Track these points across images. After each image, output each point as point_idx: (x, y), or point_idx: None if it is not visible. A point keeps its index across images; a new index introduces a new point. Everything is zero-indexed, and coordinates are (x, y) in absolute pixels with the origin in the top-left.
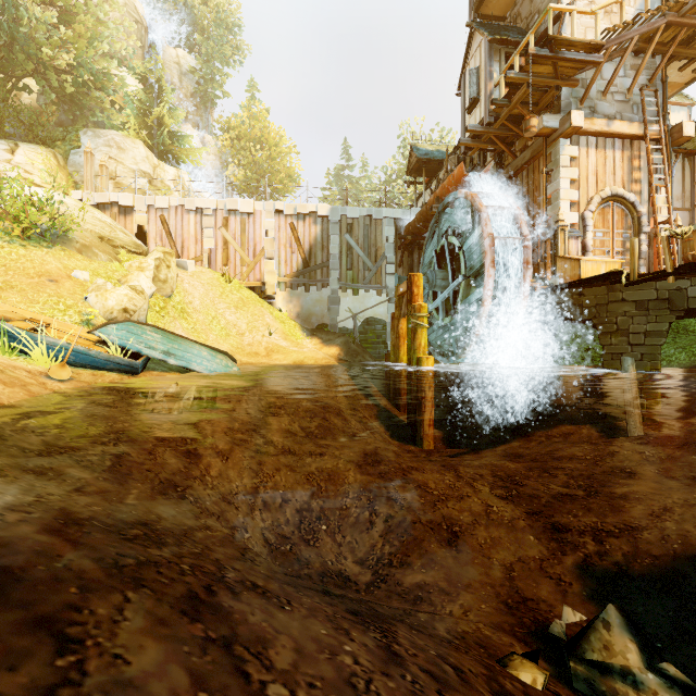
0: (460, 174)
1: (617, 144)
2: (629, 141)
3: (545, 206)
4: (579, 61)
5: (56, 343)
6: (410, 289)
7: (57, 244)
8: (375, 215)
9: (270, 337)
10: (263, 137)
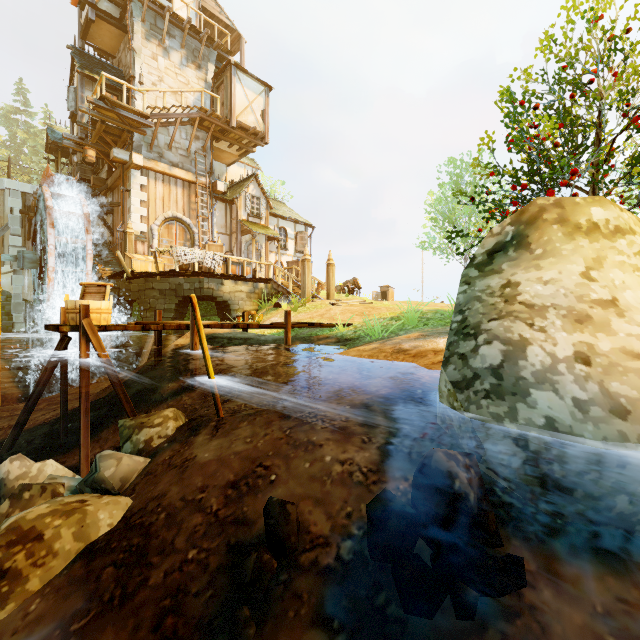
0: (48, 172)
1: (179, 183)
2: (188, 184)
3: (122, 215)
4: (135, 120)
5: None
6: None
7: None
8: None
9: None
10: None
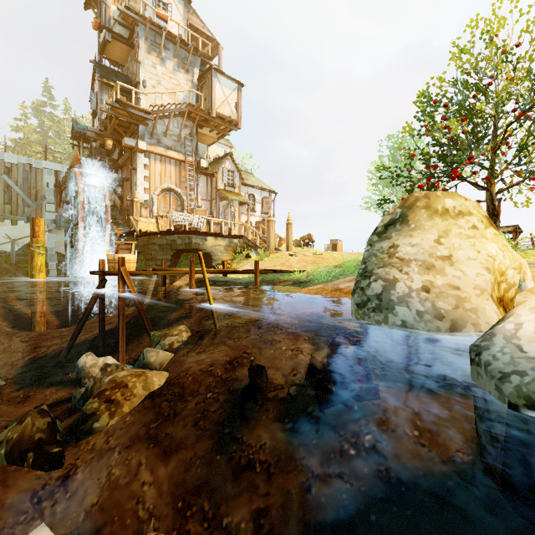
0: (78, 157)
1: (172, 162)
2: (179, 162)
3: (131, 187)
4: (140, 116)
5: None
6: (33, 227)
7: None
8: (35, 165)
9: None
10: None
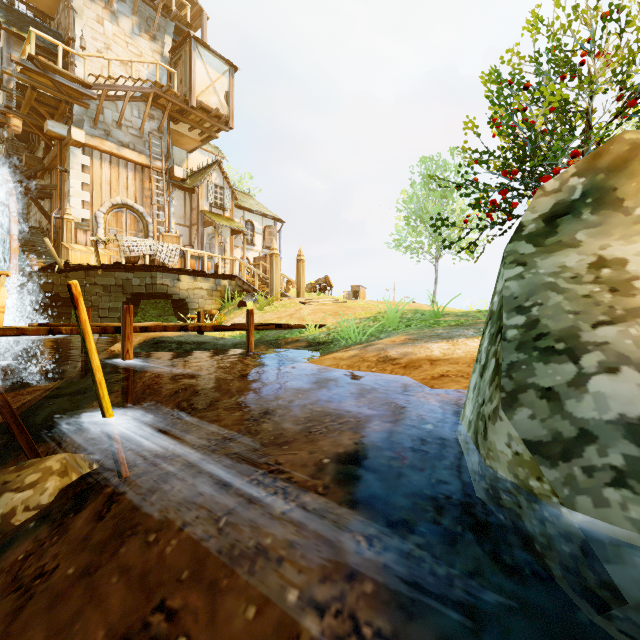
0: None
1: (130, 166)
2: (141, 167)
3: (59, 198)
4: (74, 88)
5: None
6: None
7: None
8: None
9: None
10: None
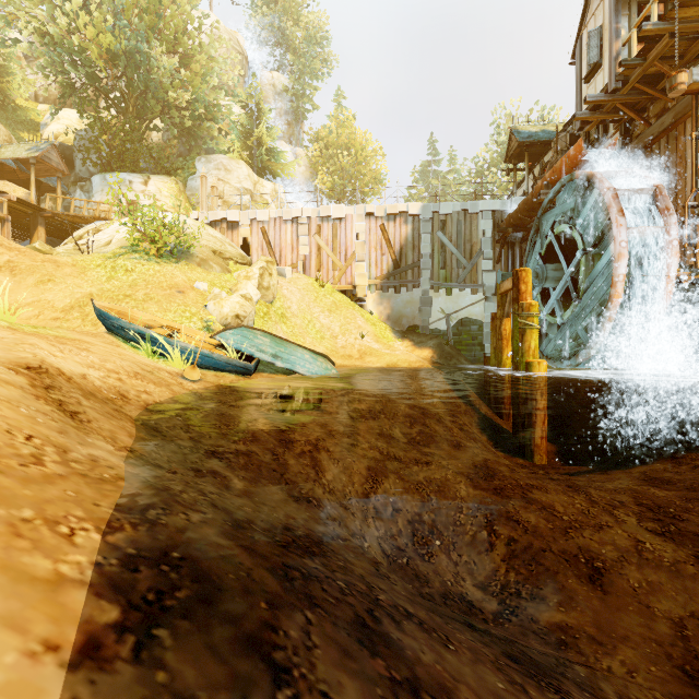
0: (577, 153)
1: None
2: None
3: (695, 178)
4: None
5: (186, 347)
6: (516, 286)
7: (182, 259)
8: (470, 209)
9: (362, 340)
10: (350, 143)
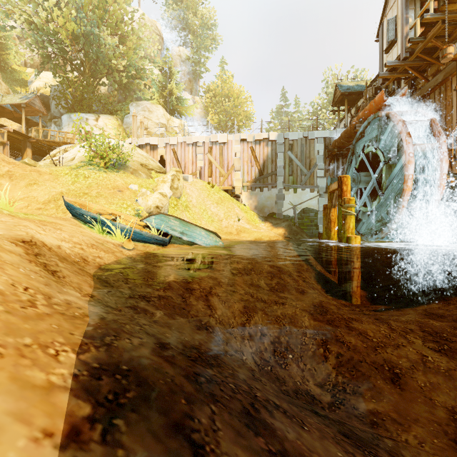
0: (380, 99)
1: None
2: None
3: None
4: None
5: (124, 227)
6: (340, 187)
7: (121, 169)
8: (309, 137)
9: (238, 222)
10: (230, 93)
